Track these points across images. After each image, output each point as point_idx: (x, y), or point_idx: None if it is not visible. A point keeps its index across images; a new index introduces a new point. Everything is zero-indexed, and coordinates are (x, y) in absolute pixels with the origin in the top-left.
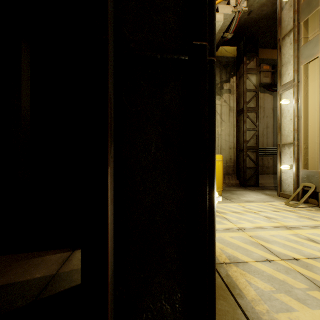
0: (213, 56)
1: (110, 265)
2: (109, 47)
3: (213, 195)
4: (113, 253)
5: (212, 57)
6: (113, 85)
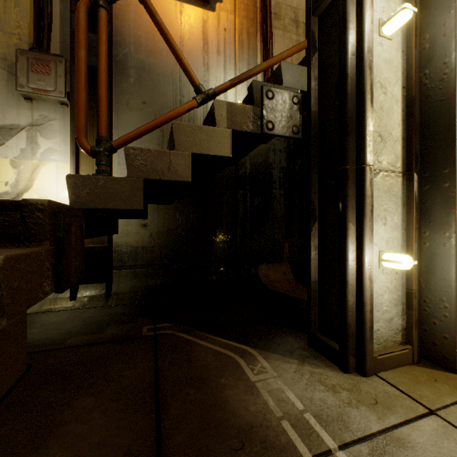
0: (361, 164)
1: (312, 274)
2: (311, 181)
3: (361, 252)
4: (317, 273)
5: (360, 166)
6: (318, 194)
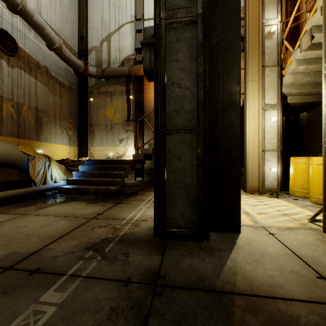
0: None
1: None
2: None
3: None
4: None
5: None
6: None
